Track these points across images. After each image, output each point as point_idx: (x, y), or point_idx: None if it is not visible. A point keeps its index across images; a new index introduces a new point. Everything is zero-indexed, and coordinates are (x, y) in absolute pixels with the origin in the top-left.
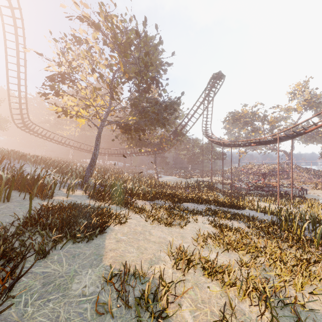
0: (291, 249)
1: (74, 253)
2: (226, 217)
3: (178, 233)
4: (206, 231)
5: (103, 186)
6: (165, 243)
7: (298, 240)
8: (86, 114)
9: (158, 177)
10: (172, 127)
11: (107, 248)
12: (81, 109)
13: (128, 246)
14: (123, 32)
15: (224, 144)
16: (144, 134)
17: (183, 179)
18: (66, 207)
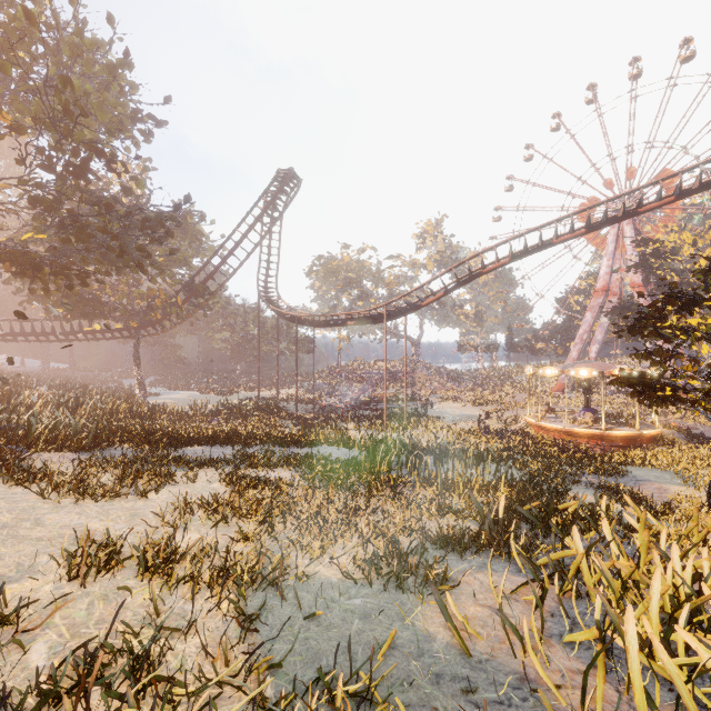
0: (354, 500)
1: None
2: (269, 463)
3: (126, 511)
4: (204, 496)
5: None
6: (71, 537)
7: (373, 484)
8: None
9: (145, 395)
10: (163, 272)
11: None
12: None
13: None
14: None
15: (300, 319)
16: (84, 282)
17: (215, 396)
18: None
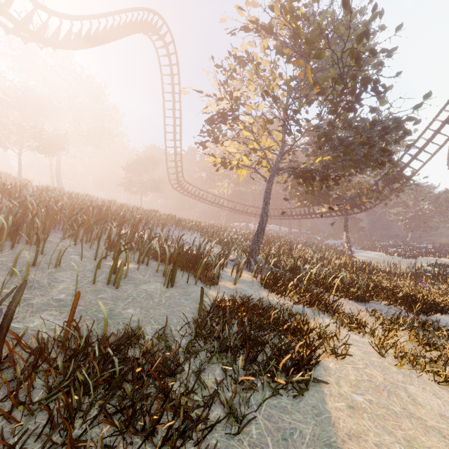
0: None
1: (281, 427)
2: None
3: None
4: None
5: (277, 268)
6: None
7: None
8: (247, 163)
9: (351, 253)
10: (397, 165)
11: (340, 428)
12: (243, 157)
13: (381, 432)
14: (309, 20)
15: None
16: (336, 183)
17: (400, 258)
18: (240, 304)
